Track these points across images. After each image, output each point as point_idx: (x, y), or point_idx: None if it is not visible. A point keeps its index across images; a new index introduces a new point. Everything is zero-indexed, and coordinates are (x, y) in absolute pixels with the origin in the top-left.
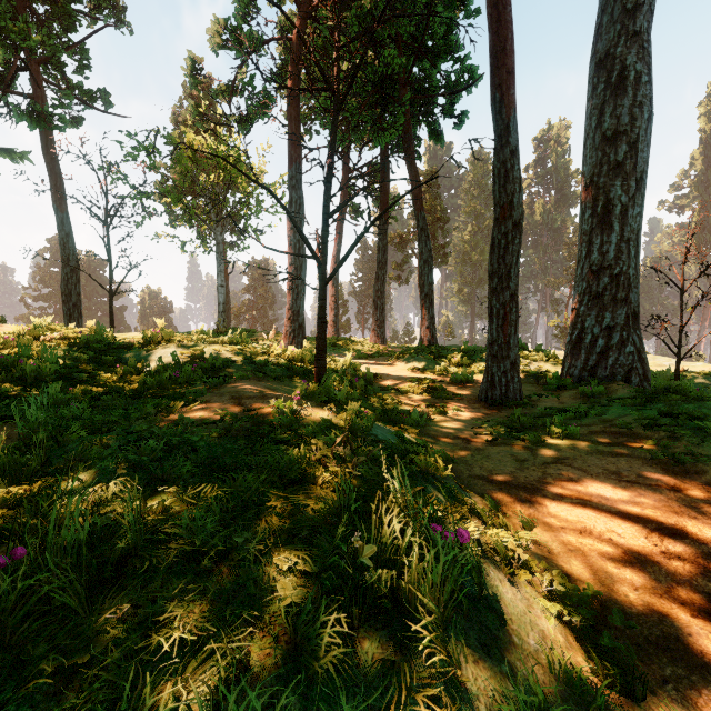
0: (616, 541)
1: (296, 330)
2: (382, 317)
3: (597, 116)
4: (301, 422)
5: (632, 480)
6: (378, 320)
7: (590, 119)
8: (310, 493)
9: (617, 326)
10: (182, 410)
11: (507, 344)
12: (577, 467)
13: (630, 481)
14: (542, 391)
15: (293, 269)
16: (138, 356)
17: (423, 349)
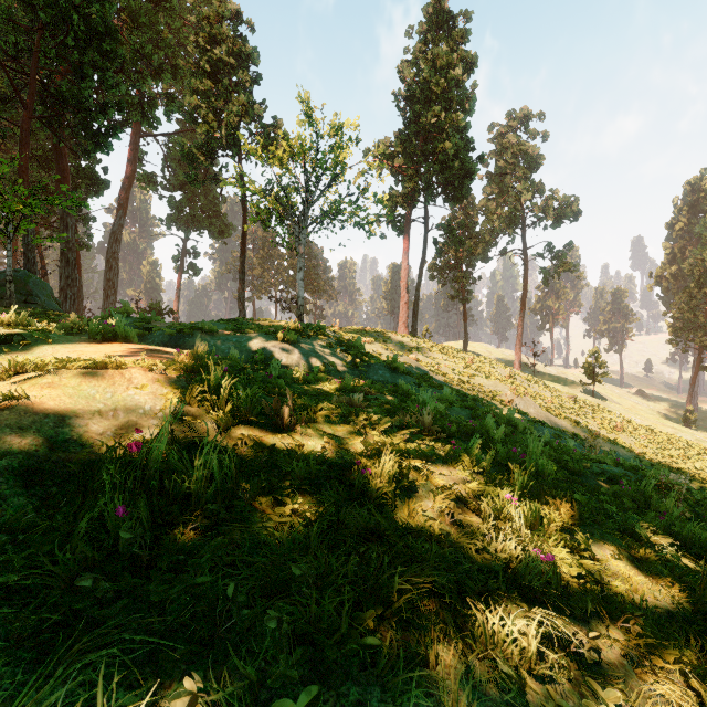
0: None
1: None
2: None
3: (106, 273)
4: None
5: None
6: None
7: (105, 273)
8: None
9: None
10: None
11: None
12: None
13: None
14: None
15: None
16: None
17: None
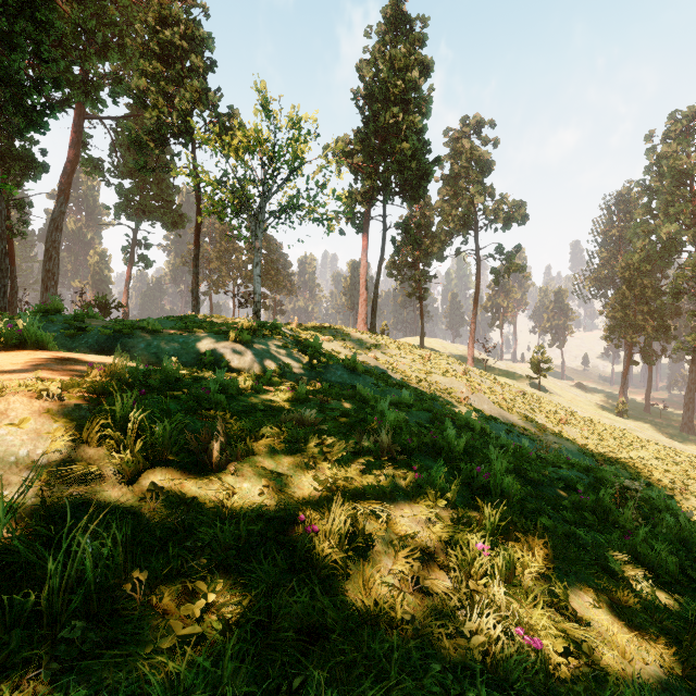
0: None
1: None
2: None
3: (45, 263)
4: None
5: None
6: None
7: (44, 263)
8: None
9: None
10: None
11: None
12: None
13: None
14: None
15: None
16: None
17: None
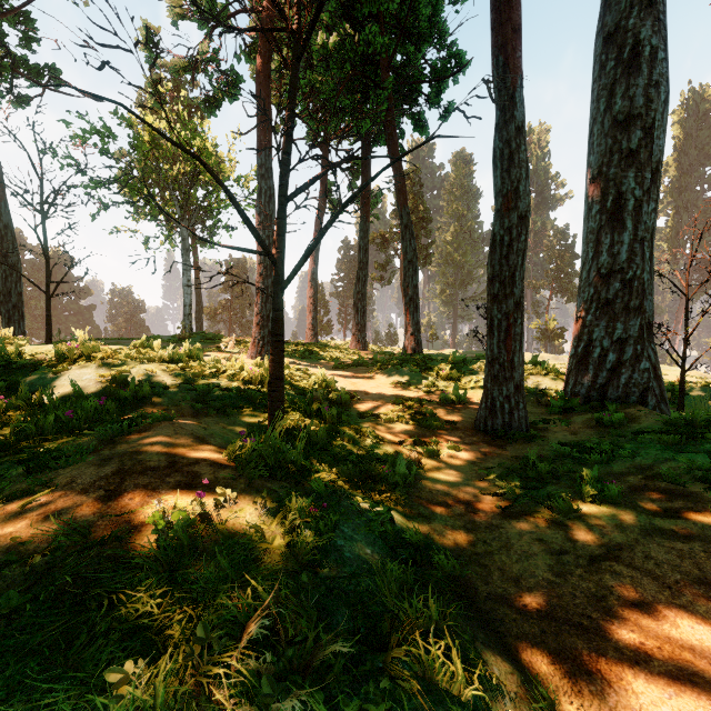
0: None
1: (265, 337)
2: (363, 320)
3: (606, 97)
4: (204, 542)
5: None
6: (359, 324)
7: (598, 101)
8: None
9: (630, 338)
10: (6, 510)
11: (510, 363)
12: (641, 567)
13: None
14: (546, 414)
15: (263, 268)
16: (43, 378)
17: (408, 359)
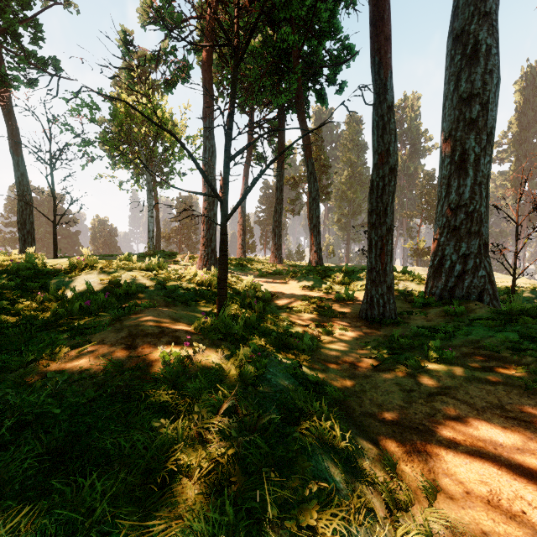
0: (529, 515)
1: (209, 254)
2: (279, 242)
3: (454, 81)
4: (190, 371)
5: (517, 416)
6: (276, 244)
7: (448, 84)
8: (179, 502)
9: (471, 254)
10: (70, 354)
11: (384, 271)
12: (461, 399)
13: (516, 418)
14: (411, 308)
15: (207, 204)
16: (62, 281)
17: (312, 270)
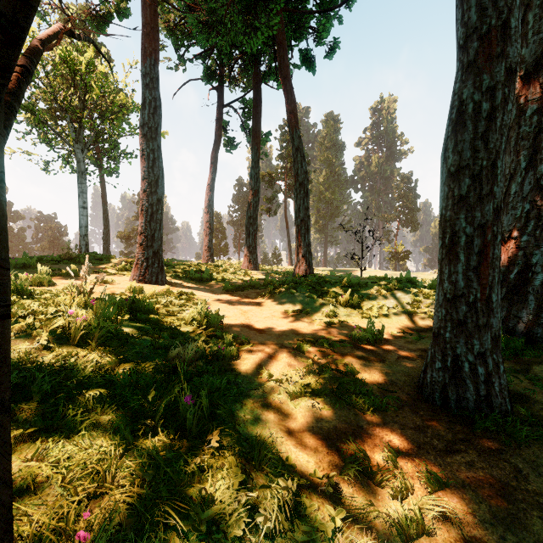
0: None
1: (149, 258)
2: (254, 243)
3: None
4: None
5: None
6: (250, 246)
7: None
8: None
9: None
10: None
11: (486, 303)
12: None
13: None
14: None
15: (146, 184)
16: None
17: (302, 282)
